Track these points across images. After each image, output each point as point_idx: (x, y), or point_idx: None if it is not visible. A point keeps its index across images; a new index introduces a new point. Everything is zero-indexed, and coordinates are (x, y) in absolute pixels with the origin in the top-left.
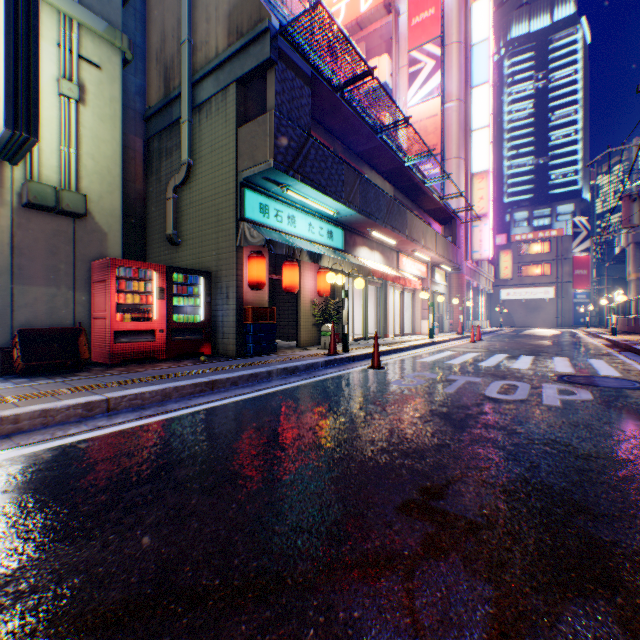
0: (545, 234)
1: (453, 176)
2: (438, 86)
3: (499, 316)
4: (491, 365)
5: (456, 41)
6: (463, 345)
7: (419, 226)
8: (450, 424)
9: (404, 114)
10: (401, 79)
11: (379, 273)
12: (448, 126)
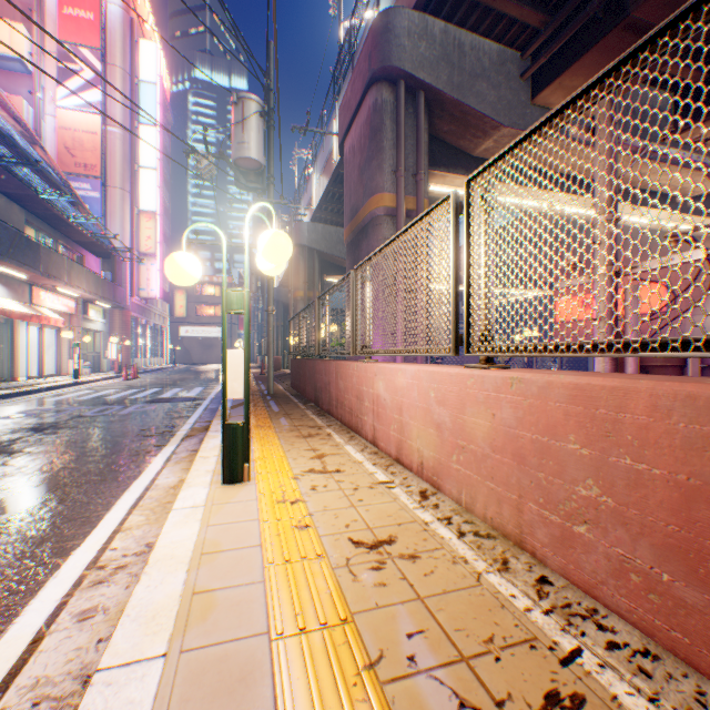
0: (220, 279)
1: (119, 207)
2: (100, 103)
3: (180, 353)
4: (116, 397)
5: (122, 67)
6: (113, 384)
7: (63, 262)
8: (36, 431)
9: (54, 110)
10: (50, 66)
11: (1, 310)
12: (113, 151)
